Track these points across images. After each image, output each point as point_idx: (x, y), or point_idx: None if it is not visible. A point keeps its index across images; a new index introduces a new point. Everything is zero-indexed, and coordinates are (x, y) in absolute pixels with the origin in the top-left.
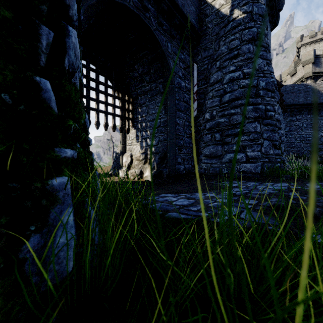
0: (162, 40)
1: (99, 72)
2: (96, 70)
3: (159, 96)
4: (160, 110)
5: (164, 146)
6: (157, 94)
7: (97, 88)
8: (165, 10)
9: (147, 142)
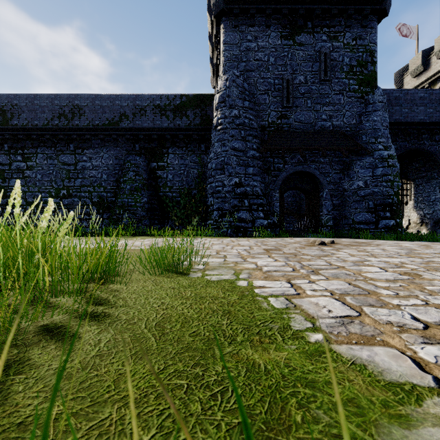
0: (435, 148)
1: None
2: None
3: (434, 180)
4: (435, 190)
5: (438, 214)
6: (432, 179)
7: None
8: (436, 132)
9: (423, 211)
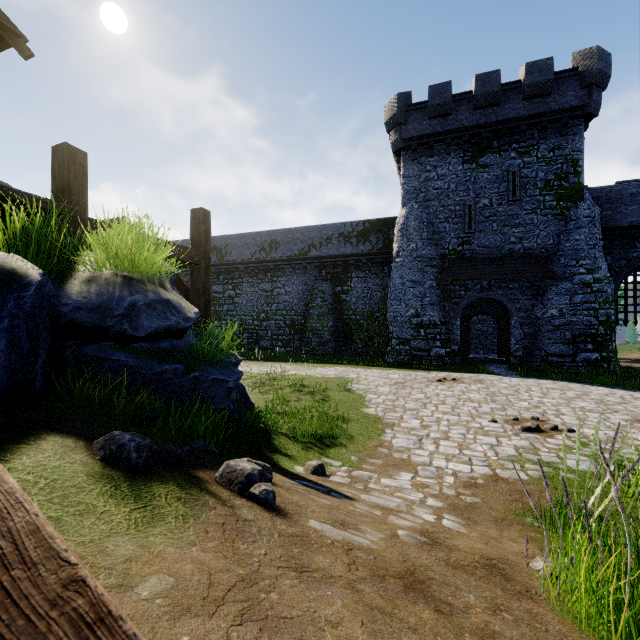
0: None
1: (636, 282)
2: (633, 282)
3: None
4: None
5: None
6: None
7: (634, 295)
8: None
9: None
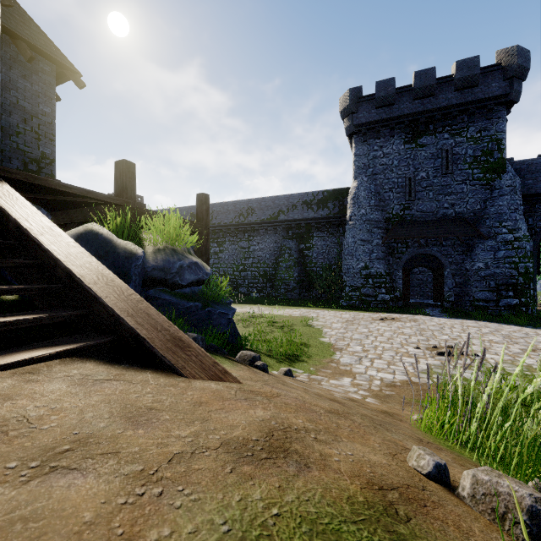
0: None
1: None
2: None
3: None
4: None
5: None
6: None
7: None
8: None
9: None
